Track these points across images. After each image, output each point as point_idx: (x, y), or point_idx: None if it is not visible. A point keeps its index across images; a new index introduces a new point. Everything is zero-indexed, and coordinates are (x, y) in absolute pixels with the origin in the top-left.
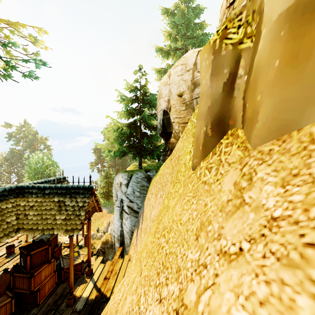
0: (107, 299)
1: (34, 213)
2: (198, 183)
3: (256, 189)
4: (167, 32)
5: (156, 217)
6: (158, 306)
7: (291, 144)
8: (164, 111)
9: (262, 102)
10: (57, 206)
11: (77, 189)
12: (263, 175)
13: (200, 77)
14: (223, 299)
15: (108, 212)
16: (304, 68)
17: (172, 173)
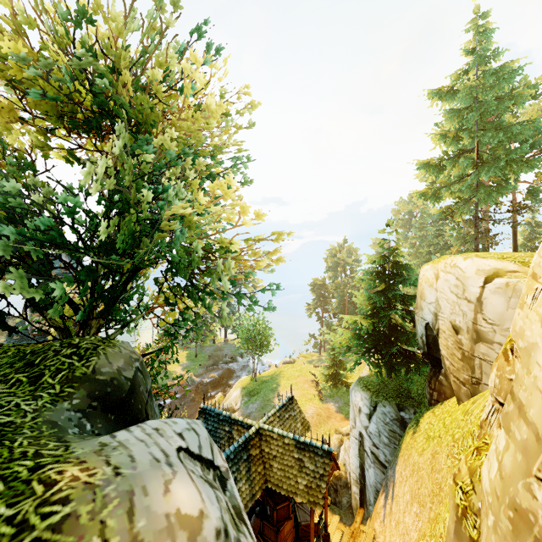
0: None
1: (278, 466)
2: None
3: None
4: (438, 134)
5: None
6: None
7: None
8: (429, 324)
9: None
10: (298, 465)
11: (315, 448)
12: None
13: (485, 330)
14: None
15: (336, 411)
16: None
17: (431, 502)
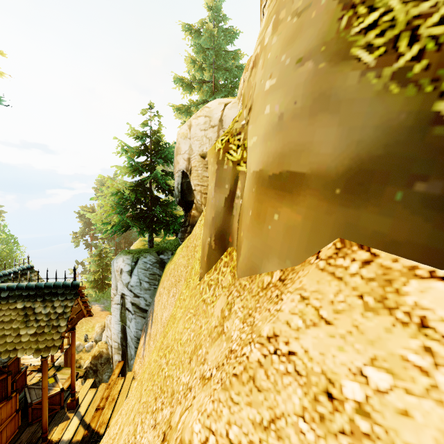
0: (99, 436)
1: None
2: (200, 300)
3: (231, 320)
4: (189, 58)
5: (166, 323)
6: (152, 432)
7: (254, 286)
8: (183, 172)
9: (243, 240)
10: (22, 316)
11: (53, 289)
12: (237, 309)
13: None
14: (192, 416)
15: (102, 310)
16: (263, 228)
17: (187, 267)
